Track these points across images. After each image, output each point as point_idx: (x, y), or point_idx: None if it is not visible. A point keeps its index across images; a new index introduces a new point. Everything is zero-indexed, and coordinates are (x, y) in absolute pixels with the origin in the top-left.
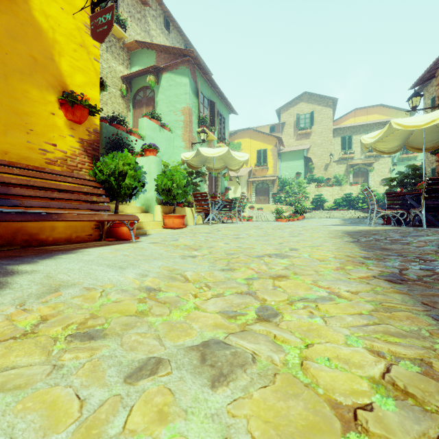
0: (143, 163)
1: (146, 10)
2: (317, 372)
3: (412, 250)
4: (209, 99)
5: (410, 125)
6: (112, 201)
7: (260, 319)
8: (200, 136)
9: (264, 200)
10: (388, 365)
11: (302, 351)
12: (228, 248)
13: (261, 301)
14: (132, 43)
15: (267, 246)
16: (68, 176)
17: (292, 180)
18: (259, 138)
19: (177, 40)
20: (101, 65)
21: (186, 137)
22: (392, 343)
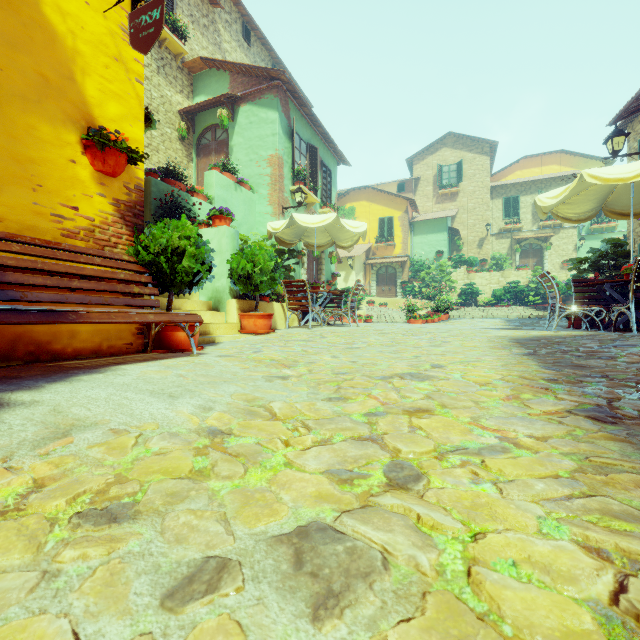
0: (211, 237)
1: (216, 13)
2: (497, 591)
3: (622, 367)
4: (308, 143)
5: (612, 177)
6: (162, 293)
7: (392, 485)
8: (295, 198)
9: (389, 292)
10: (621, 576)
11: (468, 547)
12: (338, 364)
13: (392, 453)
14: (196, 61)
15: (396, 361)
16: (95, 255)
17: (430, 262)
18: (382, 201)
19: (261, 57)
20: (150, 94)
21: (275, 199)
22: (620, 532)
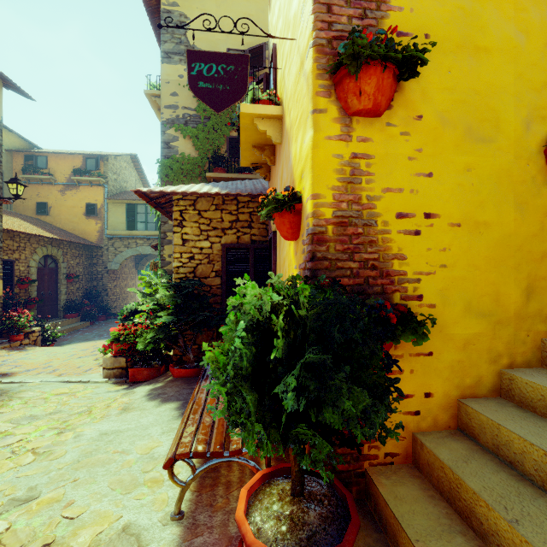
0: None
1: None
2: None
3: None
4: None
5: None
6: None
7: None
8: None
9: None
10: None
11: None
12: None
13: None
14: None
15: None
16: None
17: None
18: None
19: None
20: None
21: None
22: None
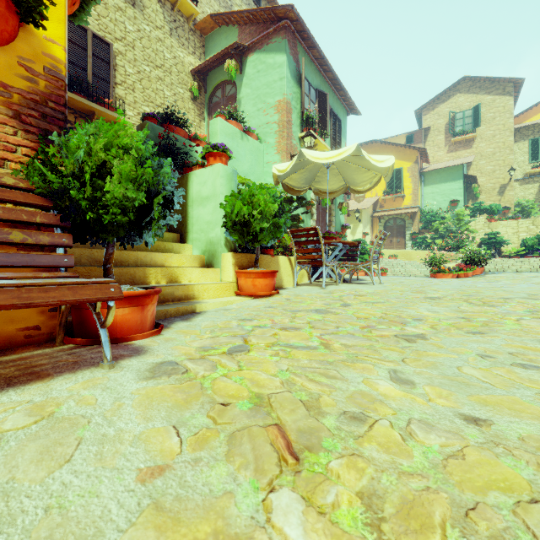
0: (204, 179)
1: None
2: None
3: None
4: (318, 89)
5: None
6: (95, 243)
7: None
8: (304, 143)
9: (397, 244)
10: None
11: None
12: (442, 441)
13: None
14: (206, 21)
15: None
16: None
17: (443, 212)
18: (390, 154)
19: None
20: (163, 55)
21: (283, 146)
22: None
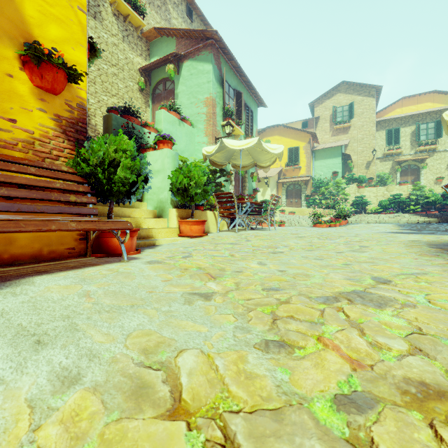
0: (156, 158)
1: None
2: None
3: None
4: (235, 89)
5: None
6: (103, 202)
7: None
8: (225, 130)
9: (296, 203)
10: None
11: None
12: (266, 275)
13: None
14: (151, 31)
15: (328, 271)
16: (31, 165)
17: (328, 180)
18: (290, 135)
19: None
20: (117, 56)
21: (209, 131)
22: None
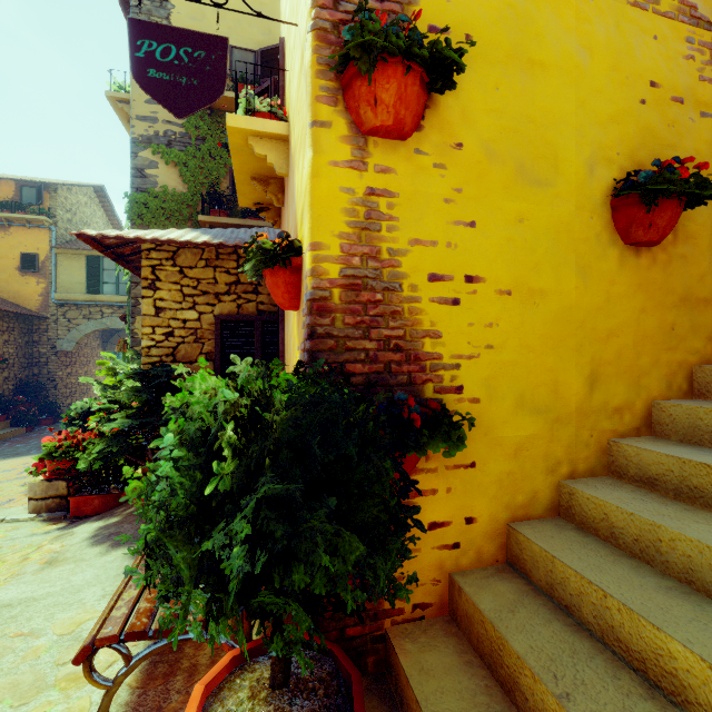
0: None
1: None
2: None
3: None
4: None
5: None
6: None
7: None
8: None
9: None
10: None
11: None
12: None
13: None
14: None
15: None
16: None
17: None
18: None
19: None
20: None
21: None
22: None
